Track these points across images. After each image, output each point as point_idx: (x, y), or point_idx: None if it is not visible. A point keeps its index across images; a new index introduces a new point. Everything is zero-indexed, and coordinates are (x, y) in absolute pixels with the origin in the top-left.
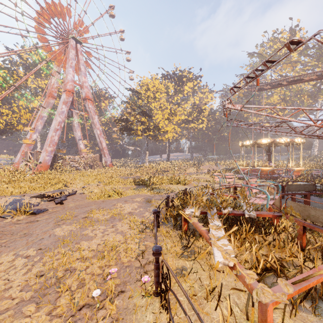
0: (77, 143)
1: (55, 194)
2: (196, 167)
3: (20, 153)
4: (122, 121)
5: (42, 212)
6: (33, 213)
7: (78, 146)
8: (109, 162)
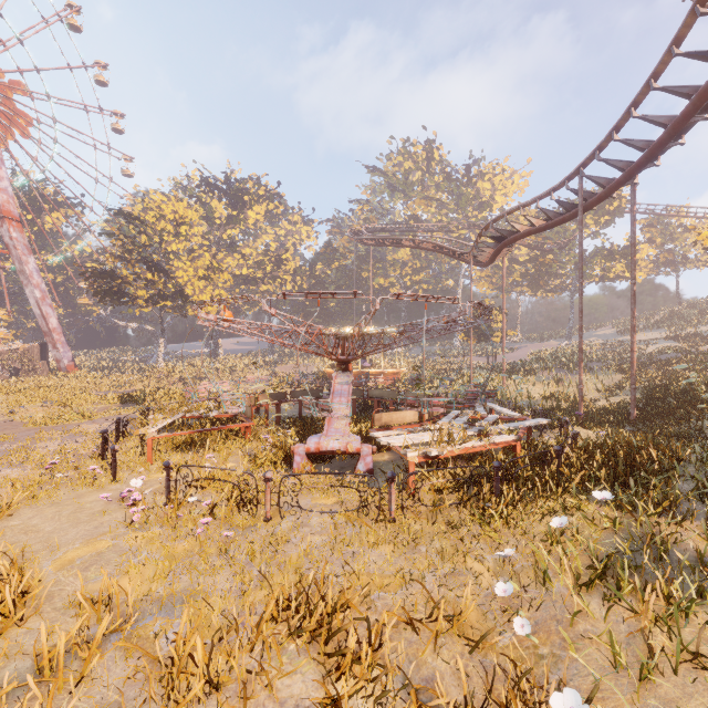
0: None
1: None
2: (266, 370)
3: None
4: (100, 276)
5: None
6: None
7: None
8: (67, 362)
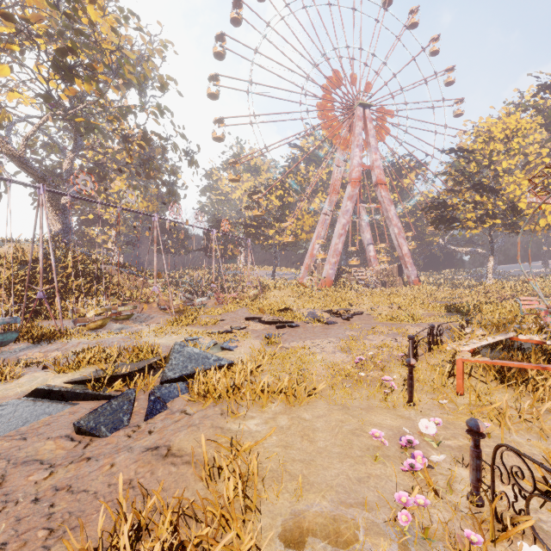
0: (366, 250)
1: (341, 311)
2: None
3: (304, 266)
4: (435, 208)
5: (332, 324)
6: (326, 323)
7: (367, 253)
8: (413, 277)
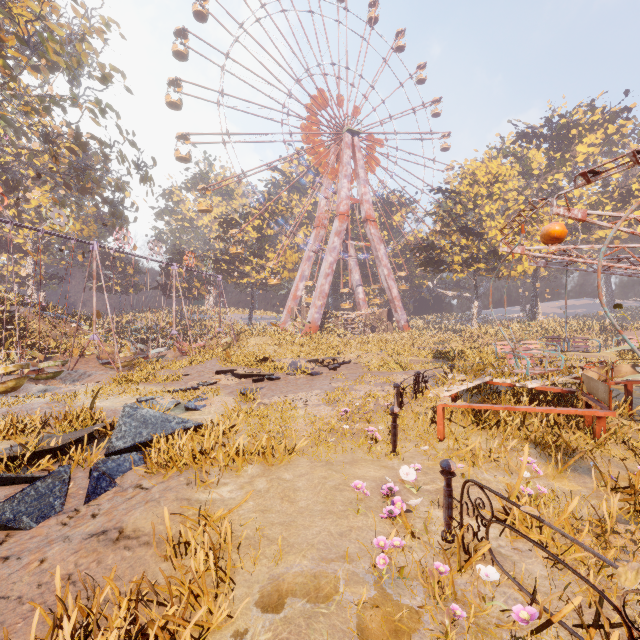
0: (355, 292)
1: (328, 360)
2: (604, 335)
3: (286, 310)
4: (424, 249)
5: (318, 375)
6: (310, 374)
7: (356, 295)
8: (403, 322)
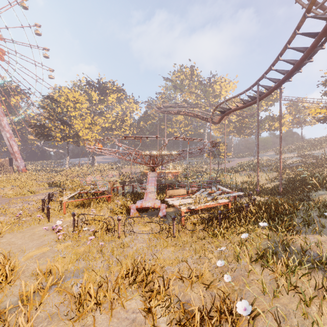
0: None
1: None
2: (117, 171)
3: None
4: (38, 127)
5: None
6: None
7: None
8: (22, 167)
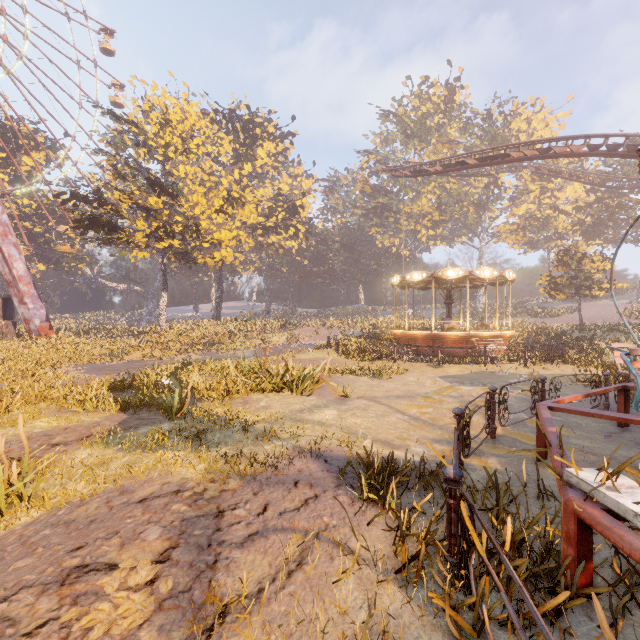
0: None
1: None
2: (286, 333)
3: None
4: (83, 199)
5: None
6: None
7: None
8: (38, 322)
